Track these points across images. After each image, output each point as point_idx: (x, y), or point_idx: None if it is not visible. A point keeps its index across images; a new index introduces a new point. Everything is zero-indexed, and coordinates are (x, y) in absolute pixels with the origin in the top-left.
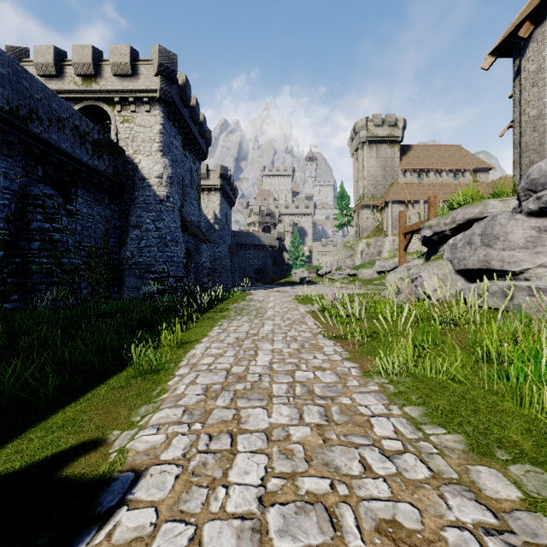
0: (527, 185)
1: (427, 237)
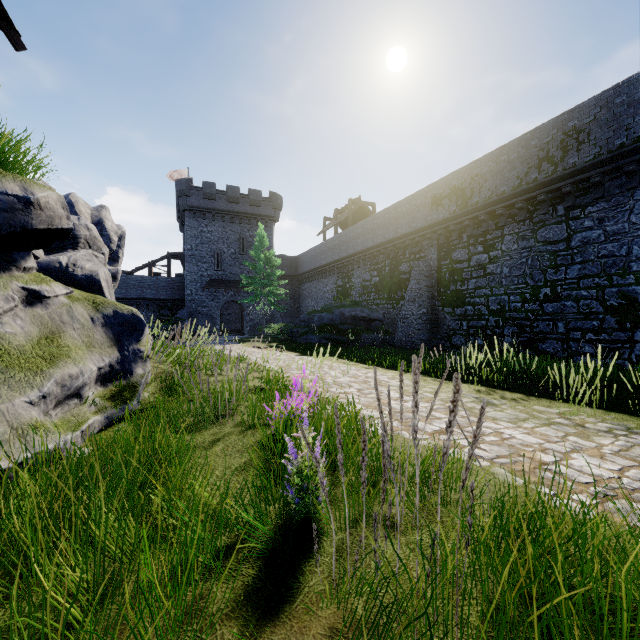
0: (89, 237)
1: (65, 235)
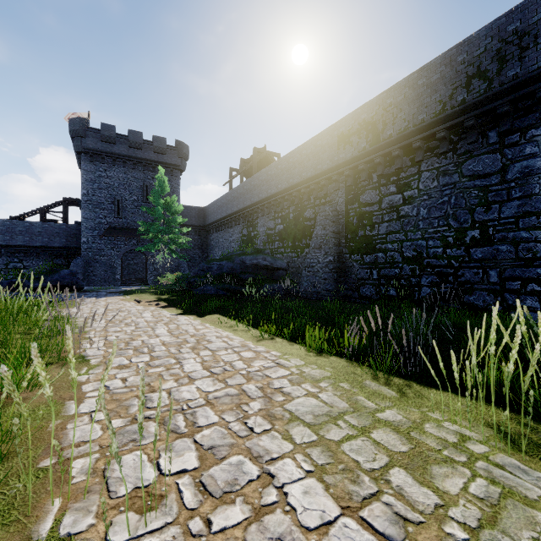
0: None
1: None
